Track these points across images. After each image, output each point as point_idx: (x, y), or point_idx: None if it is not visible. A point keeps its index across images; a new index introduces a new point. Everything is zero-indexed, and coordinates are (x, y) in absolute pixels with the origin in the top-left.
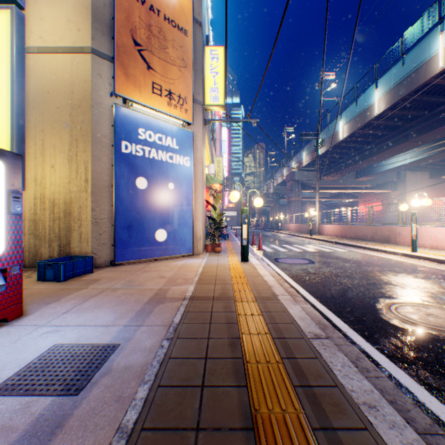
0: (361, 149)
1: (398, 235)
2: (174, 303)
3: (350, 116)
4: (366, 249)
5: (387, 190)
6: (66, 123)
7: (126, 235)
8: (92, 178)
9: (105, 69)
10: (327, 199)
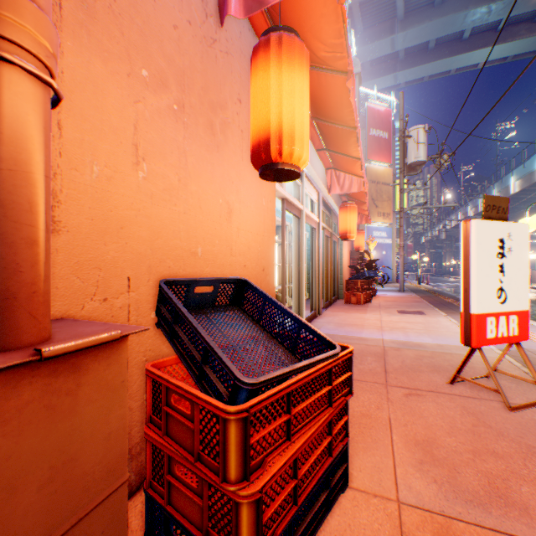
0: None
1: (534, 276)
2: None
3: (519, 175)
4: None
5: None
6: None
7: None
8: None
9: None
10: None
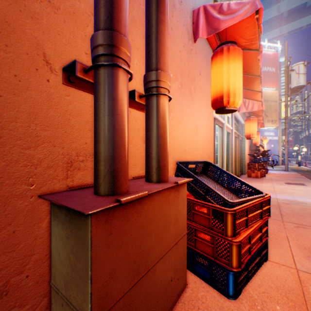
0: None
1: None
2: None
3: None
4: None
5: None
6: None
7: None
8: None
9: None
10: None
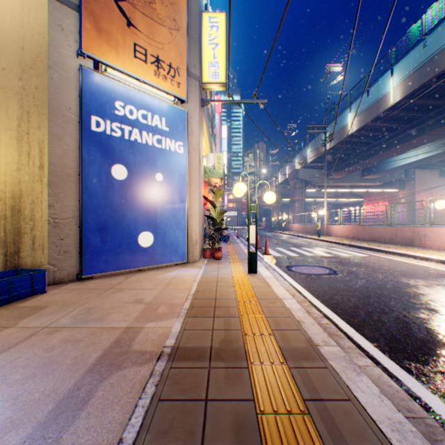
0: (370, 145)
1: (424, 237)
2: (140, 369)
3: (361, 108)
4: (389, 254)
5: (394, 189)
6: (14, 89)
7: (98, 239)
8: (49, 163)
9: (68, 20)
10: (330, 198)
